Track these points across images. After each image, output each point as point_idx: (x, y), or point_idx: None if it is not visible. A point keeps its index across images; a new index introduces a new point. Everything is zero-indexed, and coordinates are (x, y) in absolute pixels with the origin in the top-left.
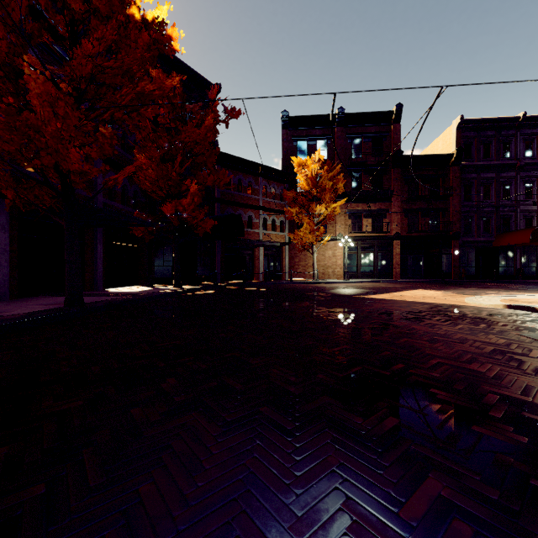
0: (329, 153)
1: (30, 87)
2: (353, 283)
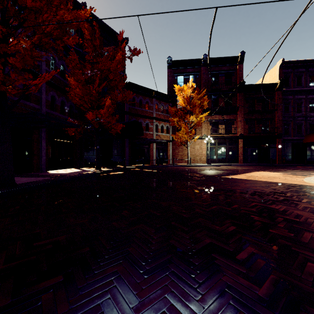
0: (198, 83)
1: None
2: (214, 166)
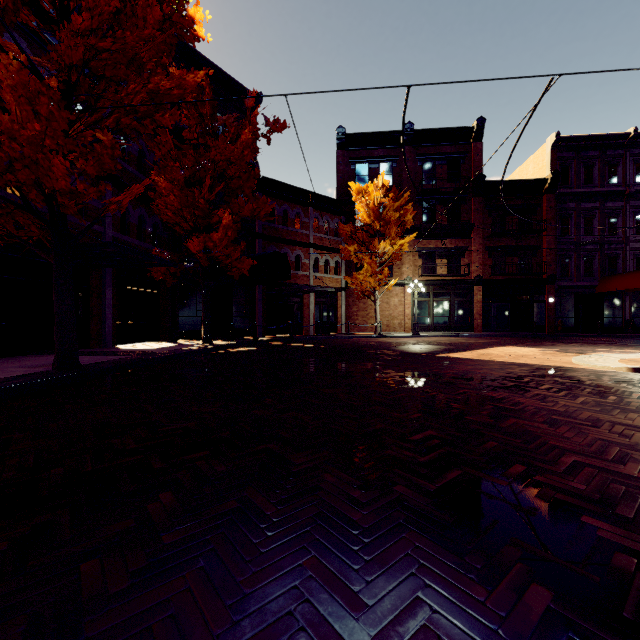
0: (395, 178)
1: (1, 76)
2: (425, 338)
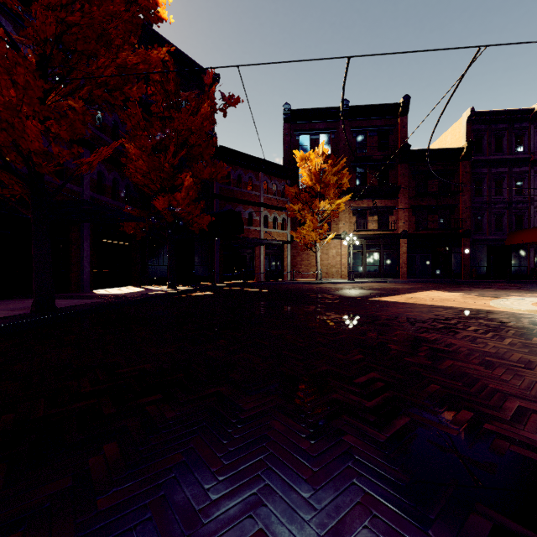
0: (333, 148)
1: None
2: (359, 284)
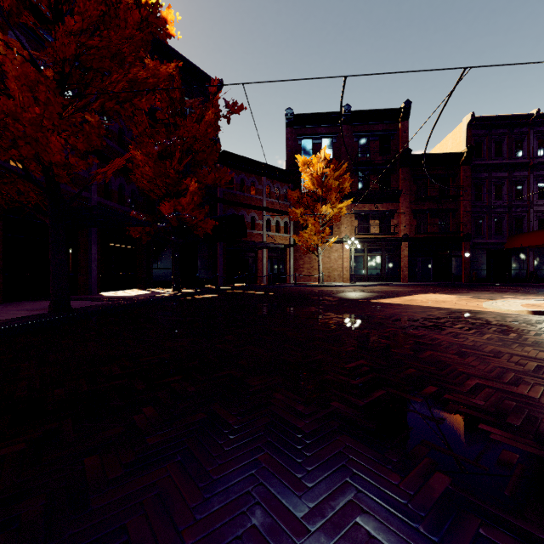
0: (335, 152)
1: (7, 68)
2: (360, 287)
